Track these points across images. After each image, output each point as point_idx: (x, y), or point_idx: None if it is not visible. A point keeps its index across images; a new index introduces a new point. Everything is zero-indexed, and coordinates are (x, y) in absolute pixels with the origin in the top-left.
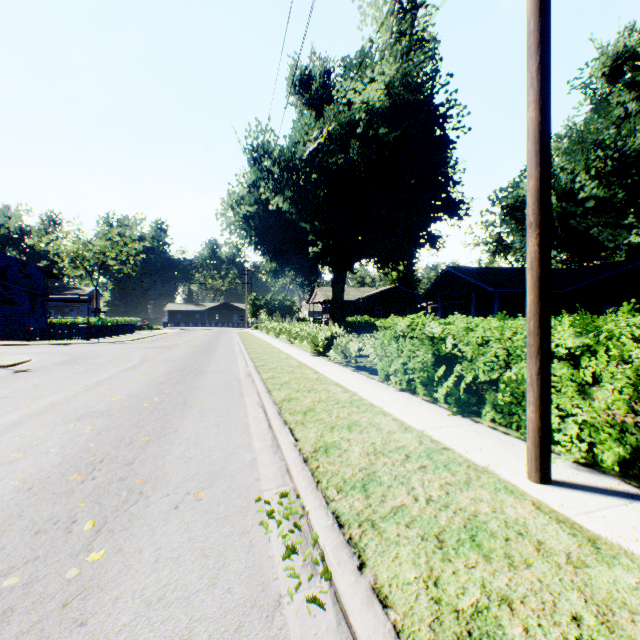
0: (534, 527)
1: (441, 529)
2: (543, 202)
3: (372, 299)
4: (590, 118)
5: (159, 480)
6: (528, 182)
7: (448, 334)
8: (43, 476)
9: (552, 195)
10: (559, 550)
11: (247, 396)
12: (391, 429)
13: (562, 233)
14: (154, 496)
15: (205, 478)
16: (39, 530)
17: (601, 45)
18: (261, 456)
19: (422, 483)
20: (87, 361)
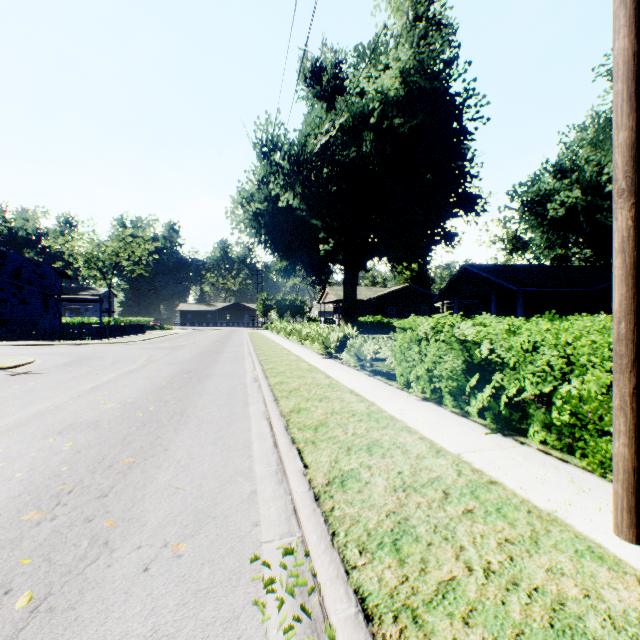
0: None
1: (517, 630)
2: None
3: (384, 299)
4: None
5: (132, 523)
6: (617, 135)
7: (483, 337)
8: None
9: (576, 188)
10: None
11: (252, 405)
12: (420, 452)
13: (587, 228)
14: (121, 549)
15: (190, 520)
16: None
17: None
18: (262, 487)
19: (473, 539)
20: (91, 363)
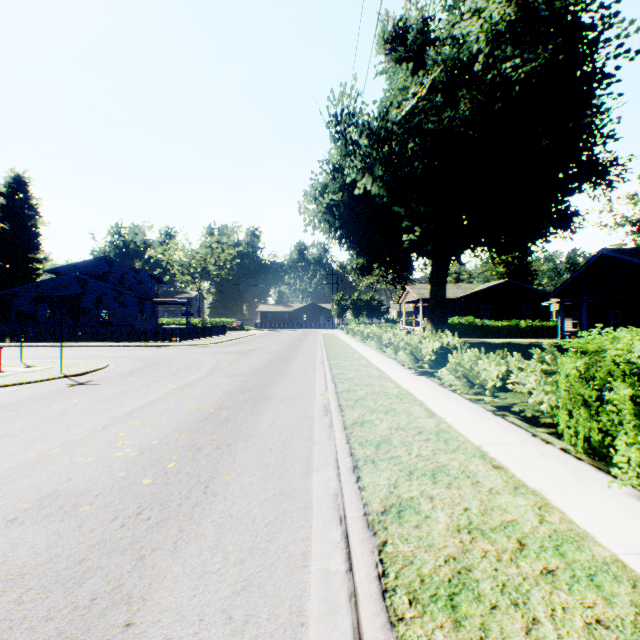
0: None
1: None
2: None
3: (476, 297)
4: None
5: None
6: None
7: None
8: None
9: None
10: None
11: (316, 471)
12: None
13: None
14: None
15: None
16: None
17: None
18: None
19: None
20: (155, 371)
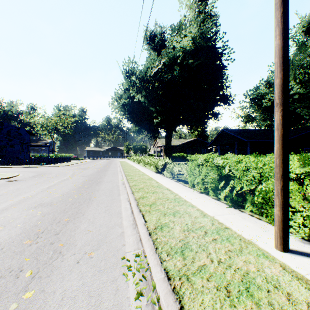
0: (284, 282)
1: (228, 282)
2: (284, 91)
3: (185, 145)
4: (296, 53)
5: (71, 244)
6: (275, 80)
7: (226, 164)
8: (10, 241)
9: None
10: (302, 300)
11: (121, 195)
12: (196, 215)
13: None
14: (67, 255)
15: (95, 243)
16: (1, 276)
17: (301, 16)
18: (126, 230)
19: (215, 250)
20: (45, 176)
